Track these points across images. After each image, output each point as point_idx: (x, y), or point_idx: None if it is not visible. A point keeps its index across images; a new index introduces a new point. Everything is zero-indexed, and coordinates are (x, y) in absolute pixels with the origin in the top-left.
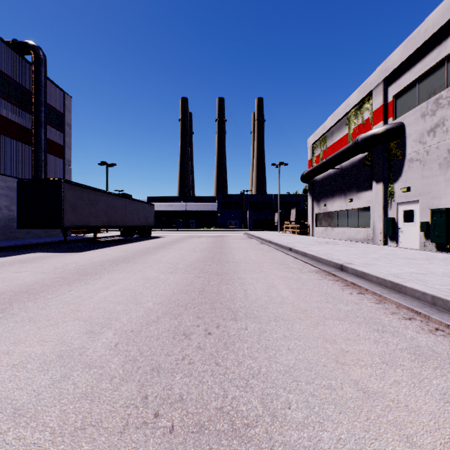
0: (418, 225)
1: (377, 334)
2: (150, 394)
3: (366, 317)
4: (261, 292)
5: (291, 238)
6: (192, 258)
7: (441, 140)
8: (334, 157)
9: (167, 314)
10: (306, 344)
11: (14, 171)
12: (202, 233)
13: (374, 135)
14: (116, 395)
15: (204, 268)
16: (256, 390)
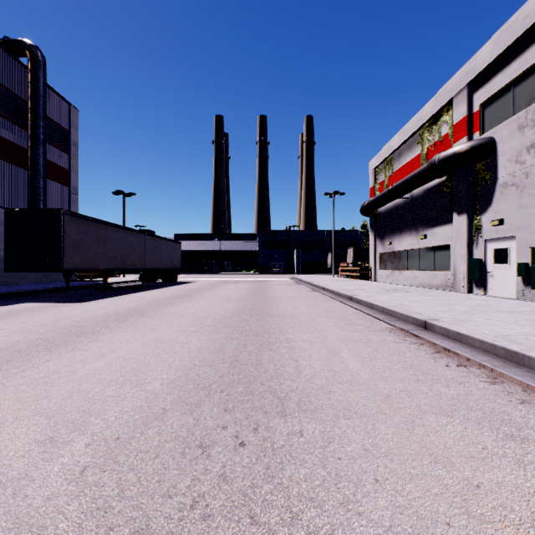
0: (514, 267)
1: (515, 445)
2: None
3: (485, 409)
4: (319, 363)
5: (349, 283)
6: (225, 310)
7: None
8: (403, 183)
9: (179, 404)
10: (404, 469)
11: (5, 201)
12: (240, 278)
13: (456, 154)
14: None
15: (239, 326)
16: None
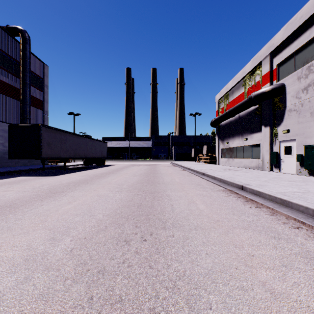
0: (295, 157)
1: (275, 240)
2: (95, 295)
3: (264, 226)
4: (184, 206)
5: (204, 166)
6: (133, 180)
7: (312, 95)
8: (234, 108)
9: (113, 224)
10: (220, 249)
11: (7, 119)
12: (141, 163)
13: (263, 92)
14: (67, 296)
15: (141, 188)
16: (182, 291)
